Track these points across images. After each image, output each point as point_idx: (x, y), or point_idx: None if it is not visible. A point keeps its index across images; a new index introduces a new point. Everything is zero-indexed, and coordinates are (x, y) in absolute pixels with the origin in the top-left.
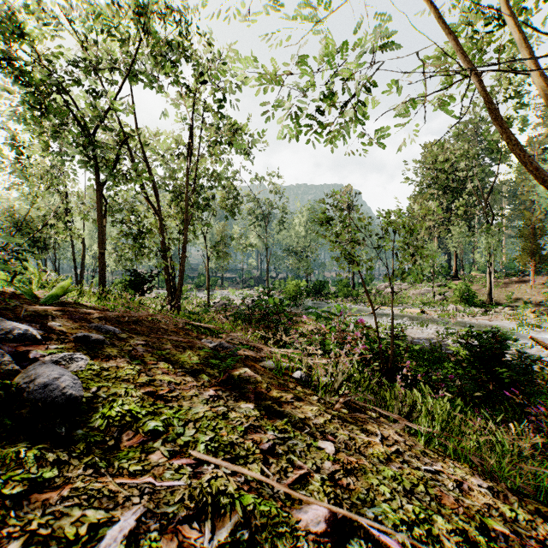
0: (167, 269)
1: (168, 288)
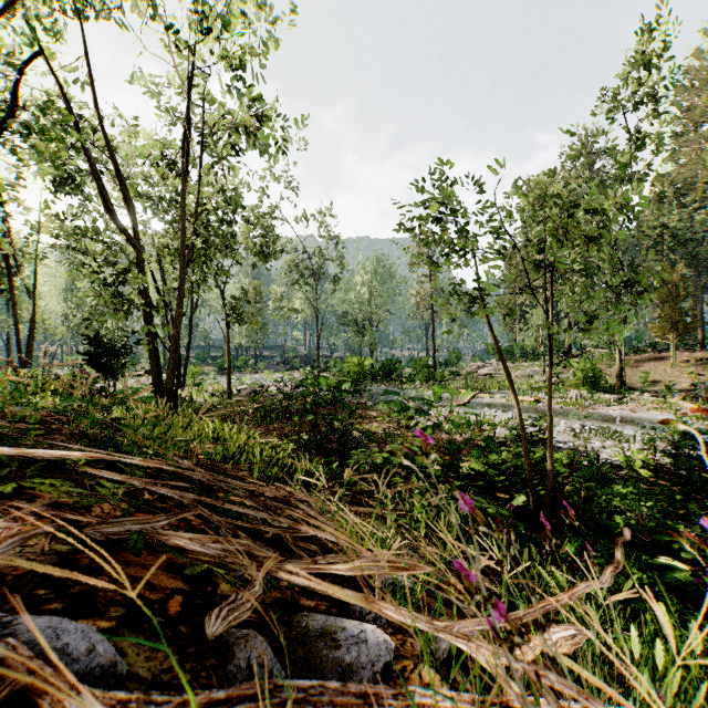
0: (151, 334)
1: (152, 364)
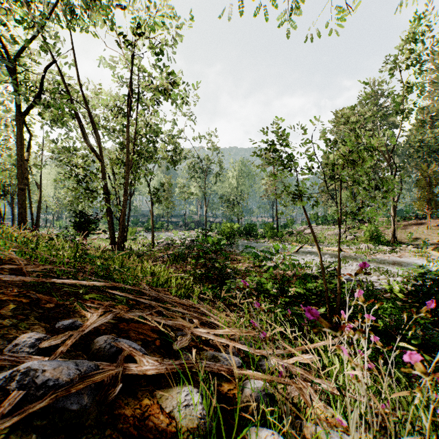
0: (109, 211)
1: (110, 228)
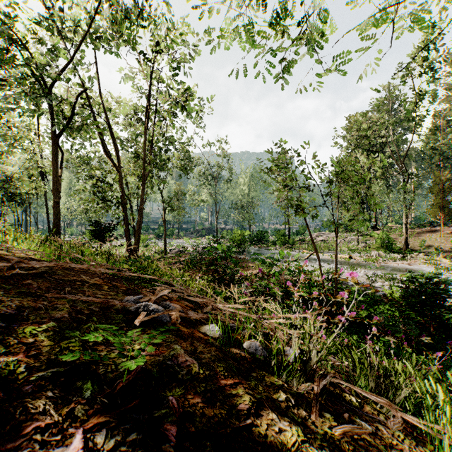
0: (126, 219)
1: (126, 236)
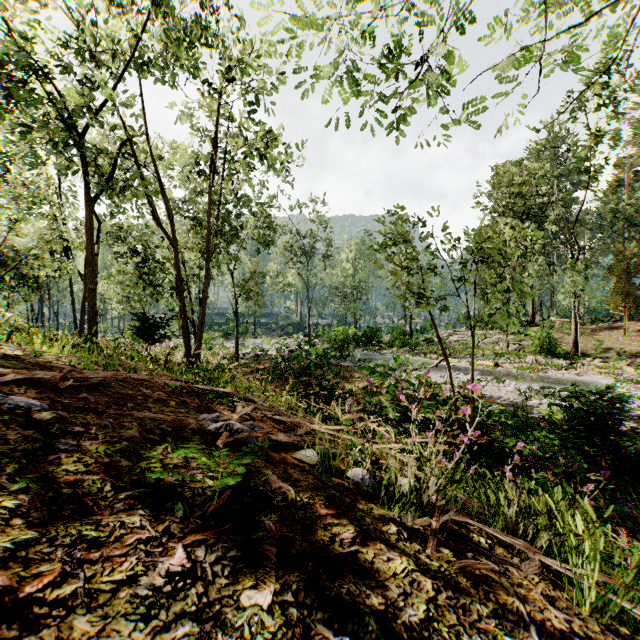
0: (183, 312)
1: (184, 335)
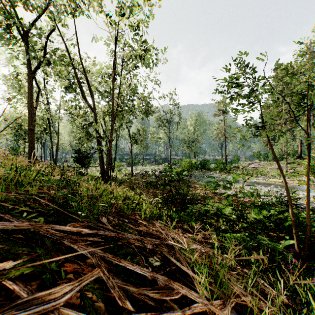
0: (99, 149)
1: (100, 162)
